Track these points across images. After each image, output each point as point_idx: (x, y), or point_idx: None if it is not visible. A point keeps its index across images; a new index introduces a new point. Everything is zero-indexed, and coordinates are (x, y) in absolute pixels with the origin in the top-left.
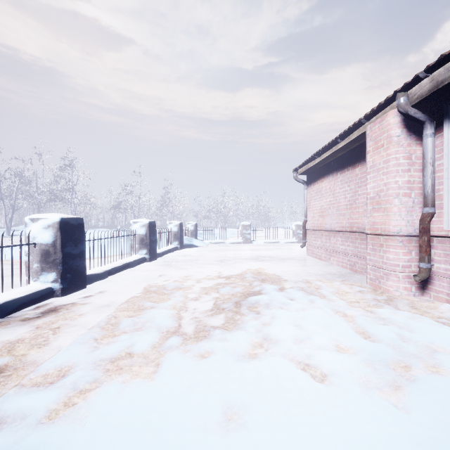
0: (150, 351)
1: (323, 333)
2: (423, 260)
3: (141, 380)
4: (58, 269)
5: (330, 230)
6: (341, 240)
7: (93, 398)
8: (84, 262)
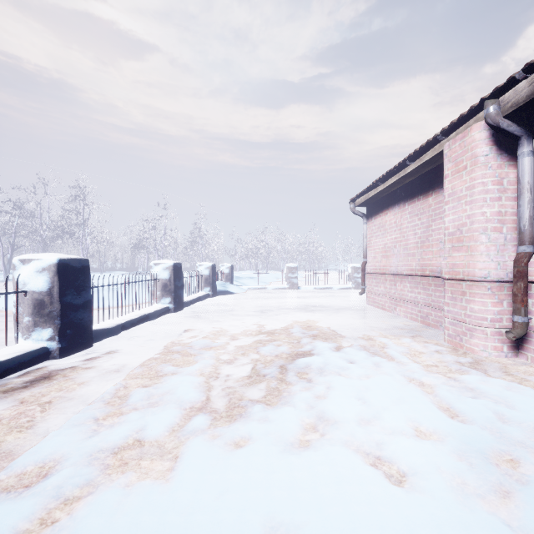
0: (166, 436)
1: (396, 411)
2: (519, 312)
3: (152, 482)
4: (55, 324)
5: (396, 273)
6: (410, 286)
7: (81, 512)
8: (90, 314)
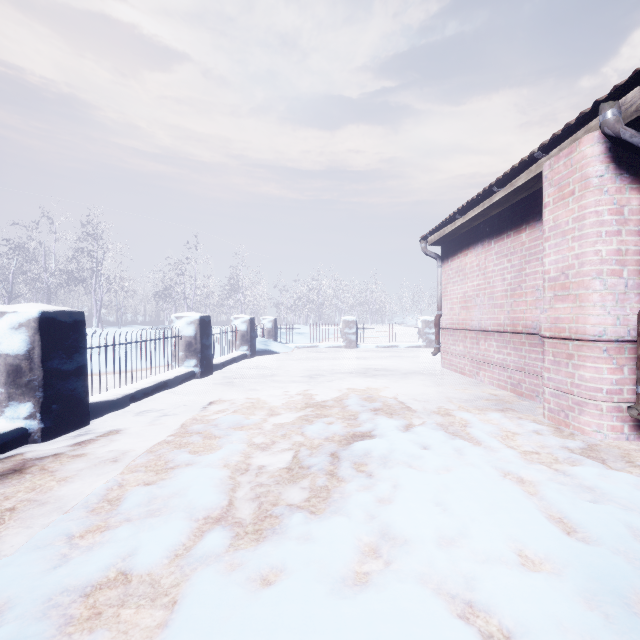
0: (165, 566)
1: (490, 524)
2: None
3: None
4: (35, 397)
5: (479, 329)
6: (496, 346)
7: None
8: (85, 383)
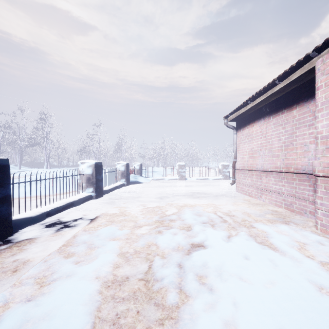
0: None
1: None
2: None
3: None
4: None
5: (262, 170)
6: (274, 180)
7: None
8: (9, 208)
